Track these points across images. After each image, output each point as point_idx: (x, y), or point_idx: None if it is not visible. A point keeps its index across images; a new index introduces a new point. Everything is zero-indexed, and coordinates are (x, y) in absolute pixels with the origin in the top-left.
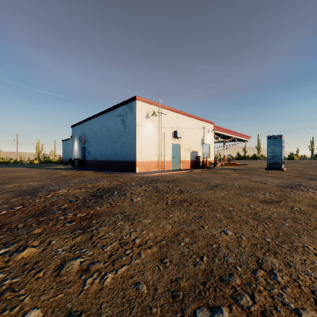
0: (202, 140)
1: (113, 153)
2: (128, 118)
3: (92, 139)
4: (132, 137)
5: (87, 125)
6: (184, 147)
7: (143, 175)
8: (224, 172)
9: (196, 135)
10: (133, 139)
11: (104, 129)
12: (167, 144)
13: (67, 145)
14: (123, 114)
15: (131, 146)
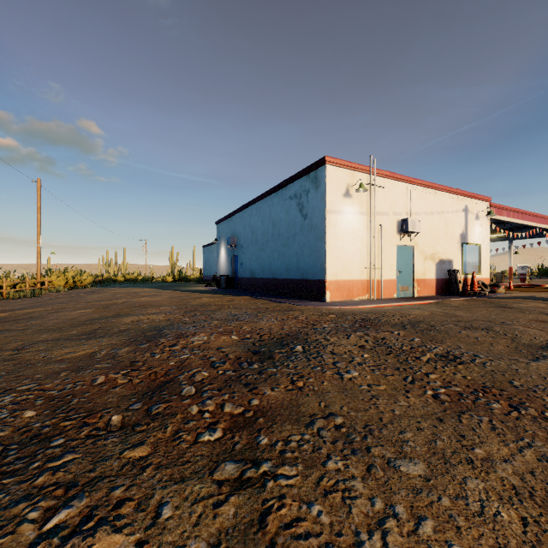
0: (463, 237)
1: (283, 265)
2: (310, 200)
3: (247, 243)
4: (317, 236)
5: (240, 218)
6: (421, 253)
7: (342, 307)
8: (531, 307)
9: (448, 226)
10: (320, 239)
11: (267, 223)
12: (386, 246)
13: (209, 253)
14: (301, 193)
15: (316, 252)
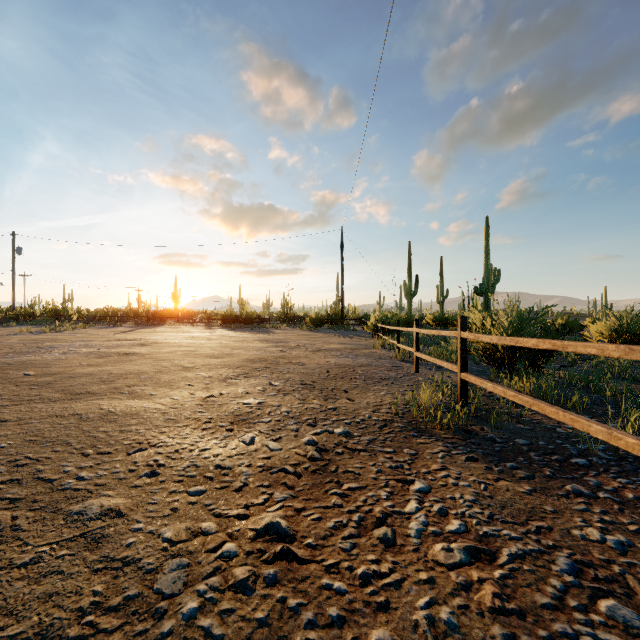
0: None
1: None
2: None
3: None
4: None
5: None
6: None
7: None
8: None
9: None
10: None
11: None
12: None
13: None
14: None
15: None
